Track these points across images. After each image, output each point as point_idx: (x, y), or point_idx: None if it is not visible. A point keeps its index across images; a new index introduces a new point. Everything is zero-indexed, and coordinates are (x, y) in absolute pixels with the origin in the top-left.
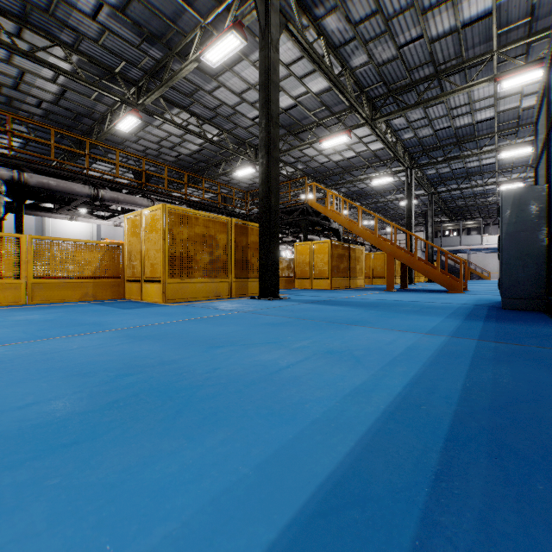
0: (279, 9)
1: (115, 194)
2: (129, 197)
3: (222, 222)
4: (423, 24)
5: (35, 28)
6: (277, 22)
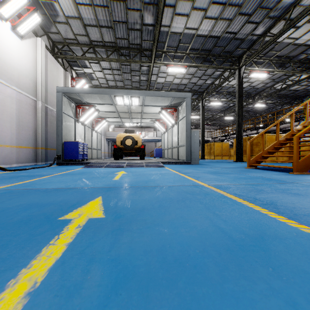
0: (238, 71)
1: (284, 125)
2: (289, 124)
3: (245, 139)
4: (246, 1)
5: (280, 81)
6: (237, 76)
